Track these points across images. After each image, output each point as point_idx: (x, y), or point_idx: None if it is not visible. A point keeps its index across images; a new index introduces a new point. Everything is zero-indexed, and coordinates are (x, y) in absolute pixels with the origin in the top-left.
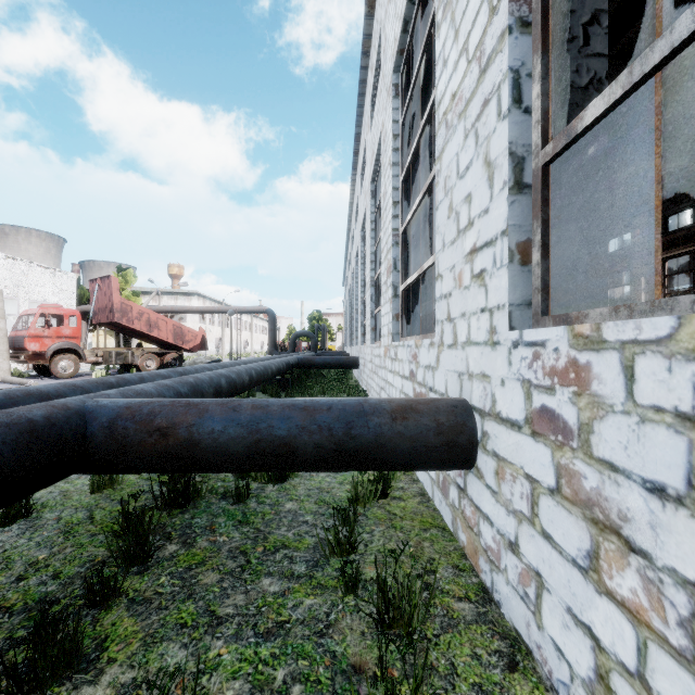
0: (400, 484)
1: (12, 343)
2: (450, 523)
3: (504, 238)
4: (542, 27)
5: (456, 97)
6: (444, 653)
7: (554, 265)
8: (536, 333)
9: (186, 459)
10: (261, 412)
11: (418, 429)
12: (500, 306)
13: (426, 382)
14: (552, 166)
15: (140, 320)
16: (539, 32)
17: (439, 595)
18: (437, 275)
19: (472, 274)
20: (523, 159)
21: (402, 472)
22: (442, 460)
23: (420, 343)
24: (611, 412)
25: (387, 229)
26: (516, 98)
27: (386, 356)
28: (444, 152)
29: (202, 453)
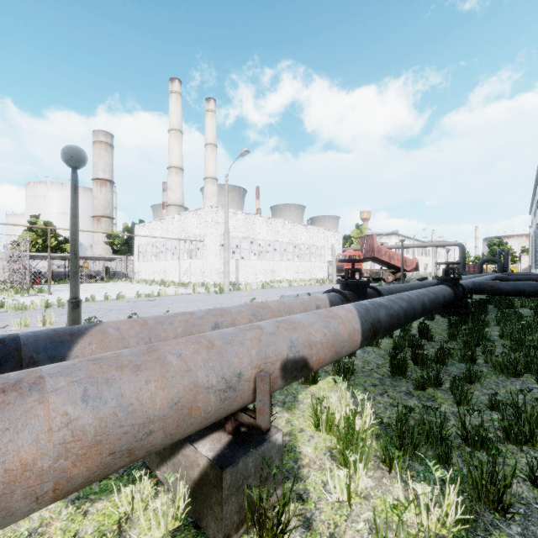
0: None
1: (336, 268)
2: None
3: None
4: None
5: None
6: None
7: None
8: None
9: (496, 292)
10: (515, 283)
11: None
12: None
13: None
14: None
15: (385, 255)
16: None
17: None
18: None
19: None
20: None
21: None
22: None
23: None
24: None
25: None
26: None
27: None
28: None
29: (501, 290)
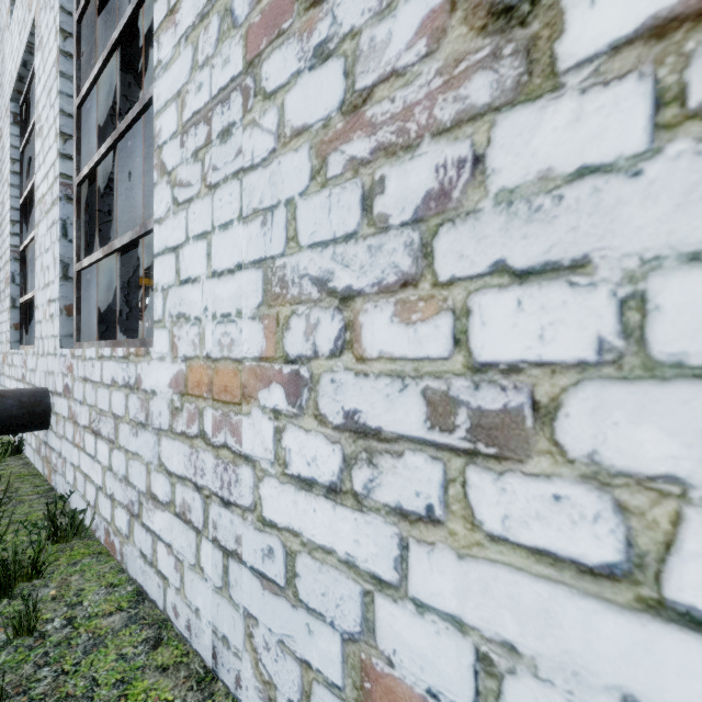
0: (5, 463)
1: None
2: (42, 470)
3: (58, 301)
4: (77, 206)
5: (44, 199)
6: (10, 511)
7: (84, 318)
8: (65, 351)
9: None
10: None
11: (4, 407)
12: (57, 336)
13: (31, 381)
14: (83, 272)
15: None
16: (76, 207)
17: (17, 498)
18: (36, 305)
19: (50, 314)
20: (69, 264)
21: (8, 454)
22: (24, 424)
23: (28, 352)
24: (76, 380)
25: (5, 240)
26: (64, 234)
27: (4, 363)
28: (40, 226)
29: None
